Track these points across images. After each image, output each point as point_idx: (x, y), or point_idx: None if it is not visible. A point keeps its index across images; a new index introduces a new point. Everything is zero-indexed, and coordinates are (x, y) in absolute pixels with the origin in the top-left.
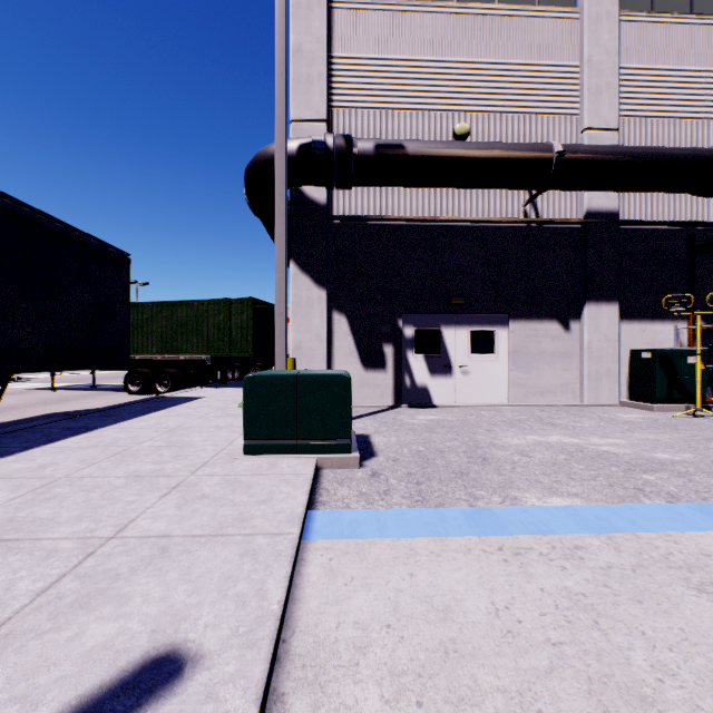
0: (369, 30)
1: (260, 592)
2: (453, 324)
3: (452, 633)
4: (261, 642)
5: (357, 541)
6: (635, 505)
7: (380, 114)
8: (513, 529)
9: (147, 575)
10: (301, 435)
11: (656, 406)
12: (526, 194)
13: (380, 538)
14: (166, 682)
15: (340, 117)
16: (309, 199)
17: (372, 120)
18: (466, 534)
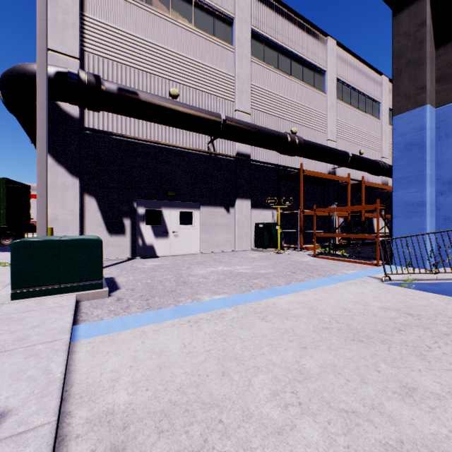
0: (113, 8)
1: (46, 371)
2: (169, 207)
3: (164, 360)
4: (52, 392)
5: (110, 335)
6: (248, 293)
7: (121, 66)
8: (196, 312)
9: None
10: (63, 280)
11: (265, 249)
12: (209, 137)
13: (124, 330)
14: None
15: (90, 59)
16: (64, 112)
17: (115, 69)
18: (173, 318)
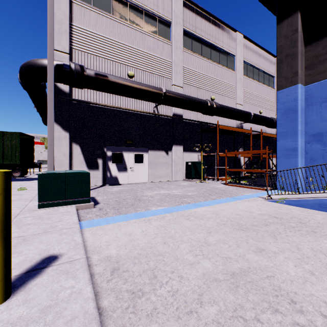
0: (91, 19)
1: (73, 240)
2: (128, 151)
3: (132, 237)
4: (80, 247)
5: (100, 226)
6: (179, 206)
7: (96, 58)
8: (148, 215)
9: (23, 246)
10: (67, 197)
11: (192, 180)
12: (154, 104)
13: (108, 224)
14: (54, 260)
15: (76, 54)
16: (59, 89)
17: (92, 59)
18: (135, 219)
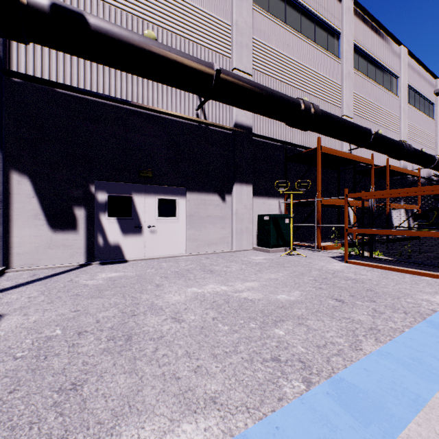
0: None
1: None
2: (143, 193)
3: None
4: None
5: None
6: (279, 413)
7: None
8: None
9: None
10: None
11: (271, 249)
12: (198, 102)
13: None
14: None
15: None
16: None
17: None
18: None
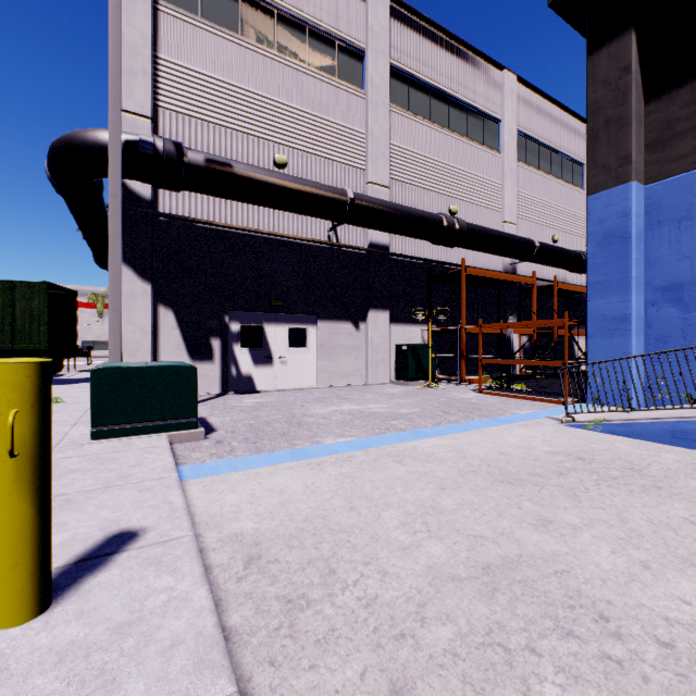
0: (197, 45)
1: (166, 502)
2: (274, 322)
3: (286, 497)
4: (181, 516)
5: (220, 476)
6: (382, 435)
7: (208, 126)
8: (317, 455)
9: (68, 513)
10: (151, 417)
11: (410, 382)
12: (330, 222)
13: (235, 472)
14: (131, 539)
15: (166, 118)
16: (132, 192)
17: (200, 130)
18: (290, 461)
